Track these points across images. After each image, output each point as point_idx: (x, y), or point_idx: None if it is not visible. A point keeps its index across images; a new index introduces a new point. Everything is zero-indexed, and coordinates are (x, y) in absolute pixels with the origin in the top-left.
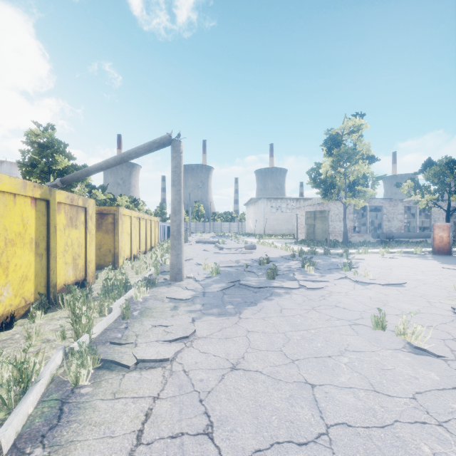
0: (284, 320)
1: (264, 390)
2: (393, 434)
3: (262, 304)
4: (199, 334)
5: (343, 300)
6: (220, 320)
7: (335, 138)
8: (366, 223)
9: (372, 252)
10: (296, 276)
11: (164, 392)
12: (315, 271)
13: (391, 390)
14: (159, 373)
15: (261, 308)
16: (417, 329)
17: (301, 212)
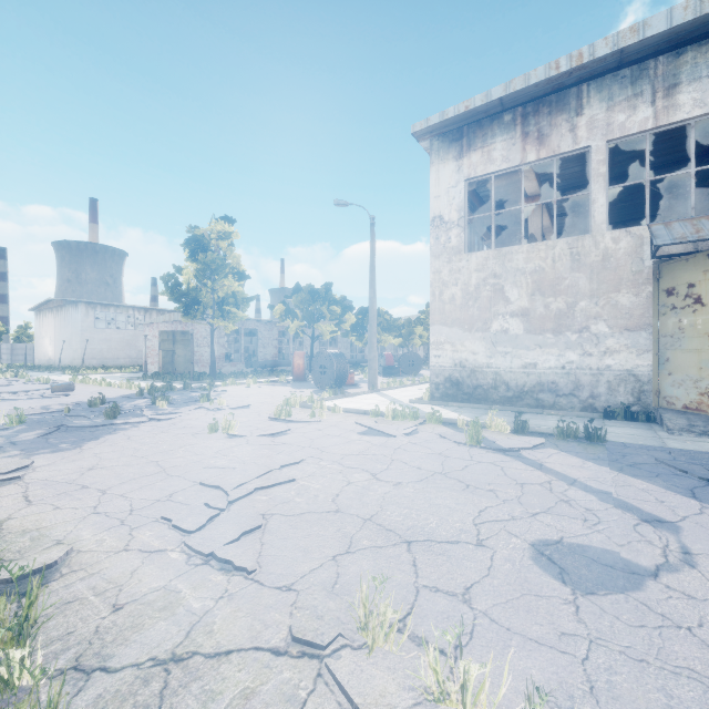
0: (134, 442)
1: (122, 470)
2: (200, 462)
3: (106, 438)
4: (39, 465)
5: (193, 423)
6: (59, 454)
7: (200, 240)
8: (240, 349)
9: (240, 383)
10: (145, 412)
11: (31, 489)
12: (169, 406)
13: (207, 452)
14: (14, 486)
15: (106, 440)
16: (232, 424)
17: (154, 331)
